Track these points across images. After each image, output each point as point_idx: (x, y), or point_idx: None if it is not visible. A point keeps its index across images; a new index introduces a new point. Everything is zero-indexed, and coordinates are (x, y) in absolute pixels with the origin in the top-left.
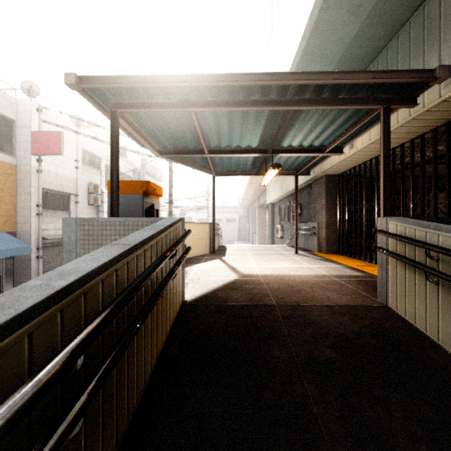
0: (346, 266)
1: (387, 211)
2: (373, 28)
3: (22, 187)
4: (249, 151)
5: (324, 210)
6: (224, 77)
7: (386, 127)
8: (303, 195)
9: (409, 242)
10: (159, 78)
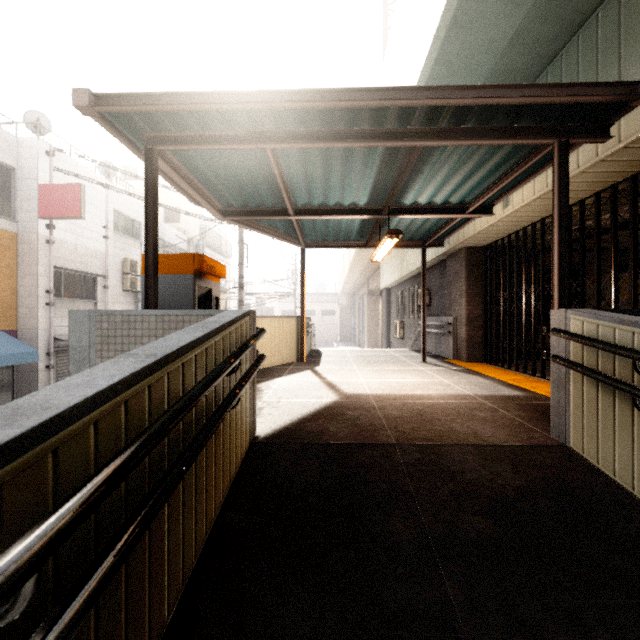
0: (498, 380)
1: (565, 299)
2: (540, 24)
3: (26, 264)
4: (354, 212)
5: (464, 298)
6: (316, 94)
7: (563, 173)
8: (433, 277)
9: (605, 348)
10: (217, 97)
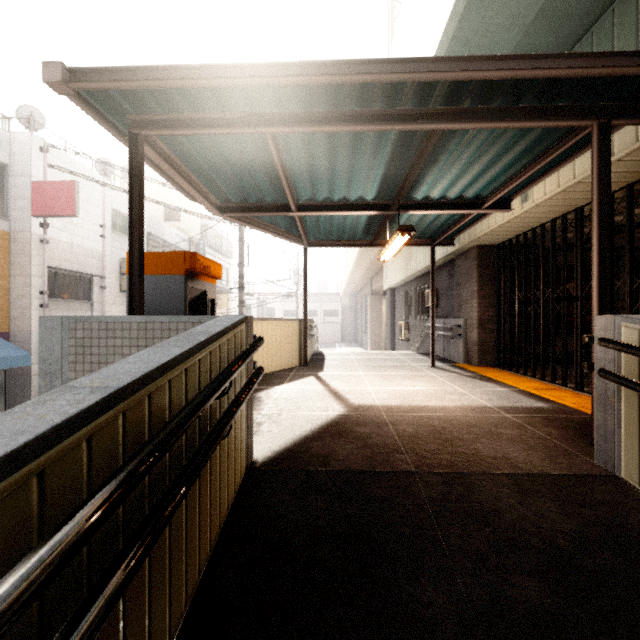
0: (516, 389)
1: (606, 303)
2: None
3: (19, 264)
4: (361, 207)
5: (475, 299)
6: (322, 67)
7: (603, 158)
8: (440, 277)
9: None
10: (209, 71)
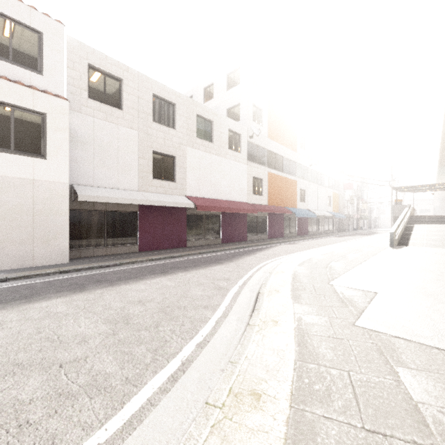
0: None
1: None
2: None
3: (340, 200)
4: (425, 189)
5: None
6: (417, 185)
7: None
8: None
9: None
10: (406, 186)
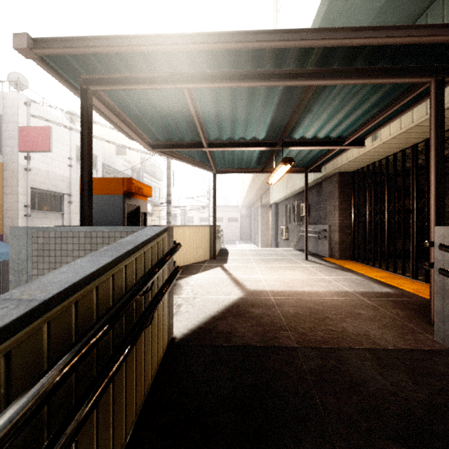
0: (368, 277)
1: (441, 216)
2: None
3: (9, 186)
4: (254, 144)
5: (337, 211)
6: (226, 37)
7: (439, 106)
8: (311, 194)
9: None
10: (139, 40)
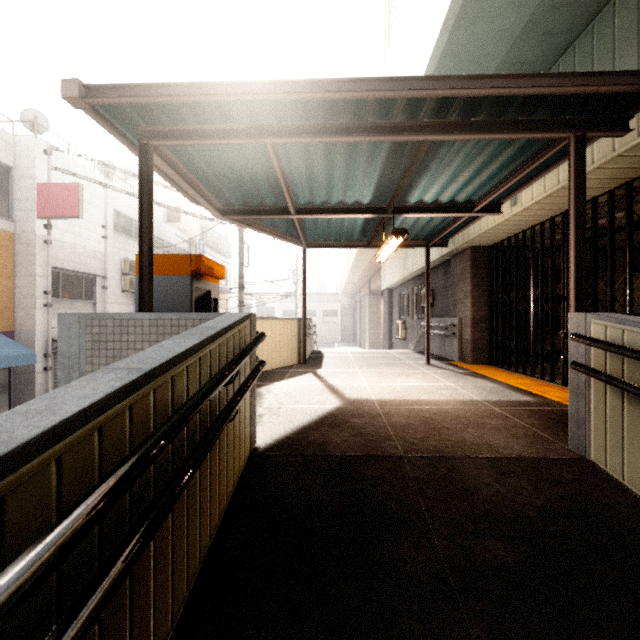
0: (505, 384)
1: (582, 301)
2: (554, 13)
3: (23, 265)
4: (357, 210)
5: (469, 299)
6: (319, 85)
7: (579, 168)
8: (436, 277)
9: (633, 356)
10: (214, 88)
